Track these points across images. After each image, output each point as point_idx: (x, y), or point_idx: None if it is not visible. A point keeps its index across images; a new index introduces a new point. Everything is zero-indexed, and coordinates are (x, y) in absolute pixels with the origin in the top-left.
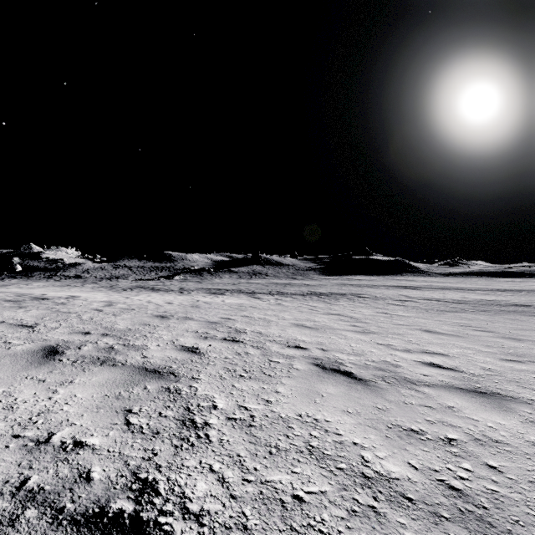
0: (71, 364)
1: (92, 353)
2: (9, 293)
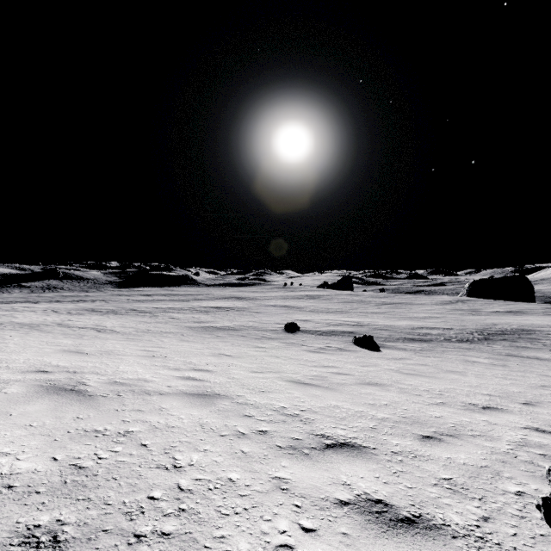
0: None
1: None
2: None
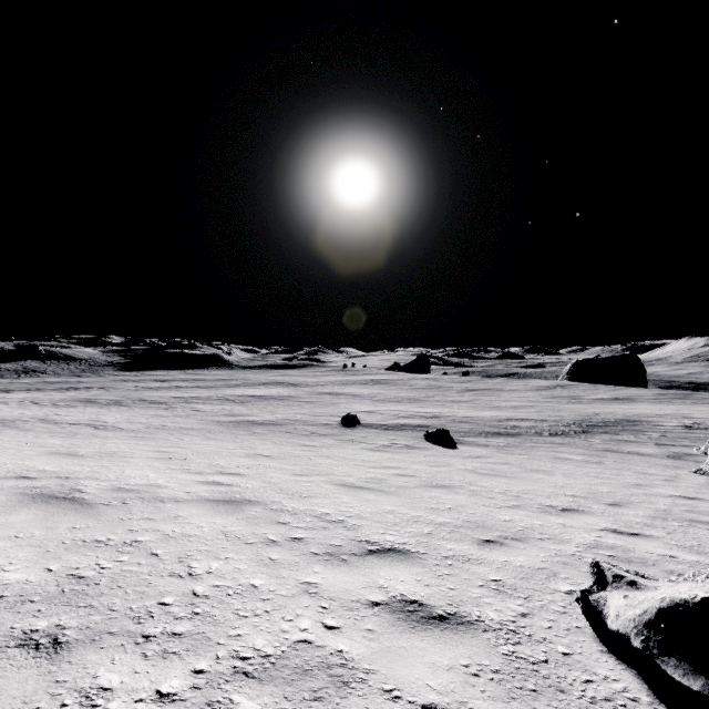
0: None
1: None
2: None
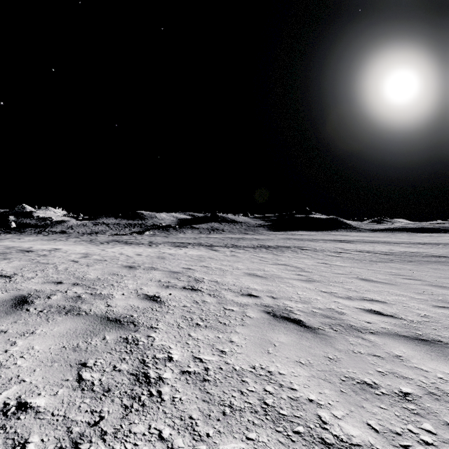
0: (37, 314)
1: (59, 302)
2: (0, 246)
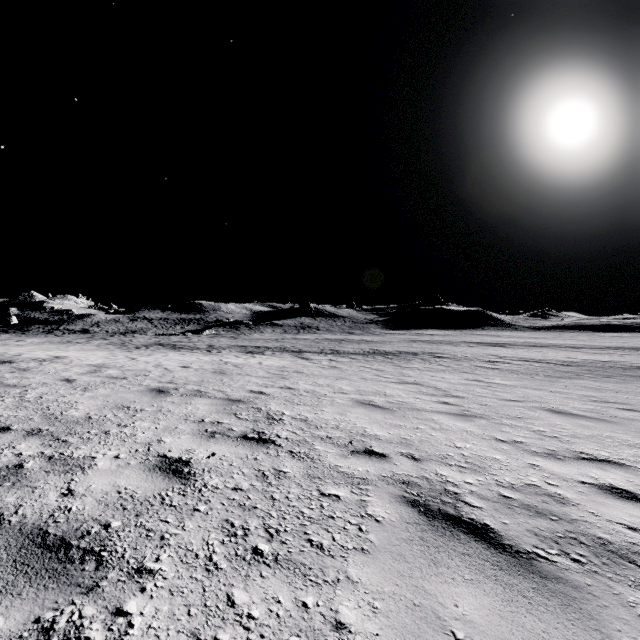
0: None
1: None
2: None
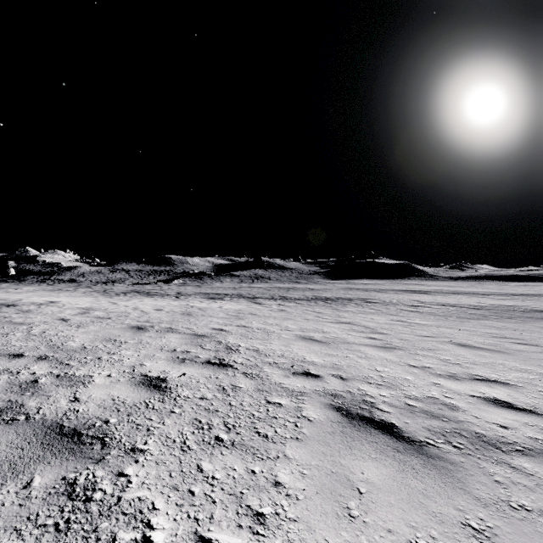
0: None
1: None
2: None
